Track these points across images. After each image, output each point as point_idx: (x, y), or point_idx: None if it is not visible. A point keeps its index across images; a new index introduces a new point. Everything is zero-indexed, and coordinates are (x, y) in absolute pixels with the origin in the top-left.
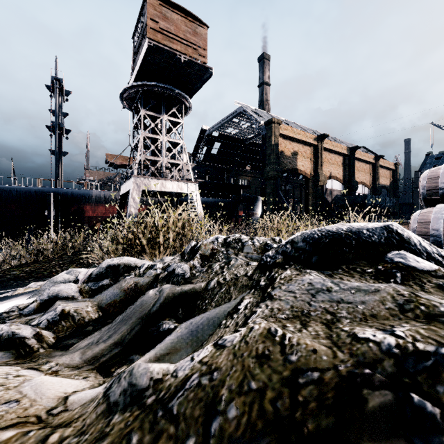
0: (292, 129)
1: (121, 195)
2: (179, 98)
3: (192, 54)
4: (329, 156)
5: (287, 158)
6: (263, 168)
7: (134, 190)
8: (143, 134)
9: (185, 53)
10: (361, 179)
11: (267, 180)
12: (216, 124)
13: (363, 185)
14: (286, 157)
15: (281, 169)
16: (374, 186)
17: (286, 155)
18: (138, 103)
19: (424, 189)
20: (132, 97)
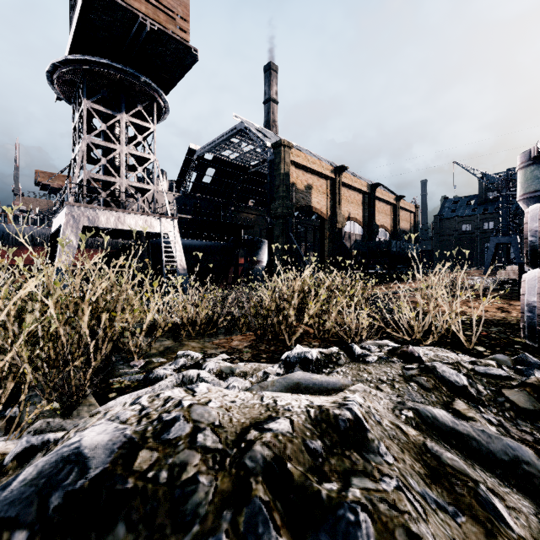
0: (306, 156)
1: (52, 233)
2: (148, 91)
3: (166, 23)
4: (347, 193)
5: (300, 192)
6: (270, 204)
7: (69, 226)
8: (87, 140)
9: (154, 18)
10: (382, 222)
11: (275, 218)
12: (208, 143)
13: (384, 229)
14: (298, 190)
15: (292, 206)
16: (395, 230)
17: (298, 188)
18: (79, 90)
19: (536, 235)
20: (69, 80)
